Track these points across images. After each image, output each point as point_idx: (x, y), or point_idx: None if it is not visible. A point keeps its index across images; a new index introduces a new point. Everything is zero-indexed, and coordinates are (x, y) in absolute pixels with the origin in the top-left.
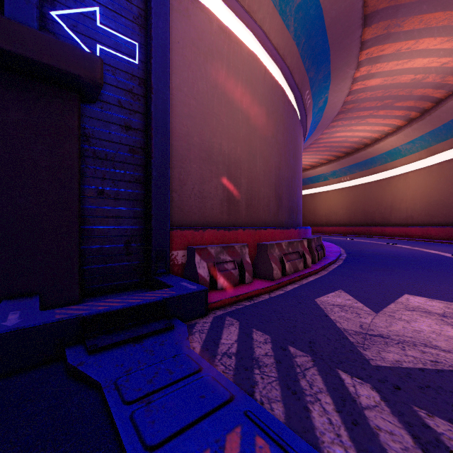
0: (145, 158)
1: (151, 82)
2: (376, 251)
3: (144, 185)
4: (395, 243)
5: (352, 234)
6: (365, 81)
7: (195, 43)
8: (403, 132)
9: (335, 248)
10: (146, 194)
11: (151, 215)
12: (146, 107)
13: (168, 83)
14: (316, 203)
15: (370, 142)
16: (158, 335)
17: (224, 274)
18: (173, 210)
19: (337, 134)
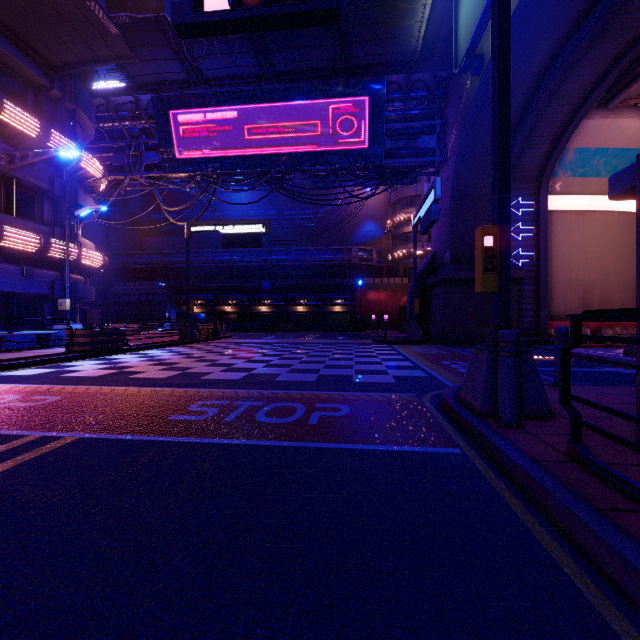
0: (537, 294)
1: (540, 267)
2: None
3: (536, 304)
4: None
5: None
6: None
7: (560, 231)
8: None
9: None
10: (537, 307)
11: (540, 315)
12: (537, 275)
13: (547, 265)
14: None
15: None
16: (548, 345)
17: None
18: (548, 312)
19: None
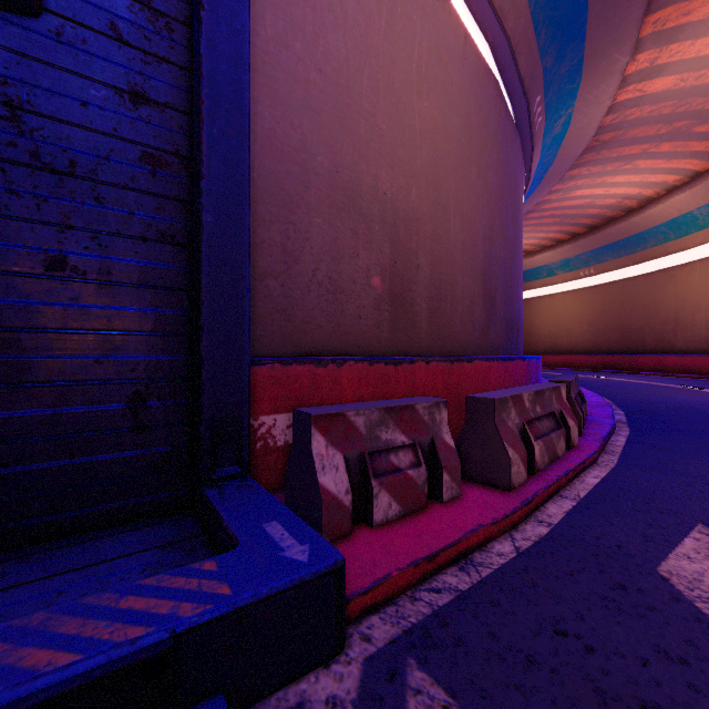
0: (187, 182)
1: None
2: (678, 403)
3: (183, 251)
4: (699, 387)
5: (599, 368)
6: (643, 83)
7: None
8: (705, 182)
9: (592, 397)
10: (189, 273)
11: (198, 326)
12: (189, 51)
13: None
14: (534, 315)
15: (637, 205)
16: None
17: (391, 484)
18: (268, 318)
19: (576, 192)
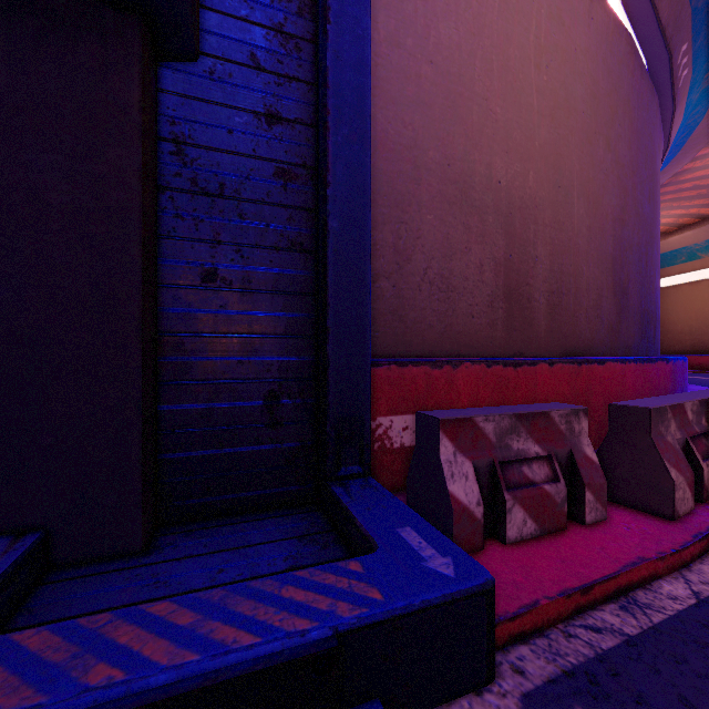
0: (313, 192)
1: None
2: None
3: (310, 257)
4: None
5: None
6: None
7: None
8: None
9: None
10: (315, 278)
11: (324, 329)
12: (315, 66)
13: None
14: (667, 308)
15: None
16: None
17: (525, 499)
18: (380, 319)
19: None
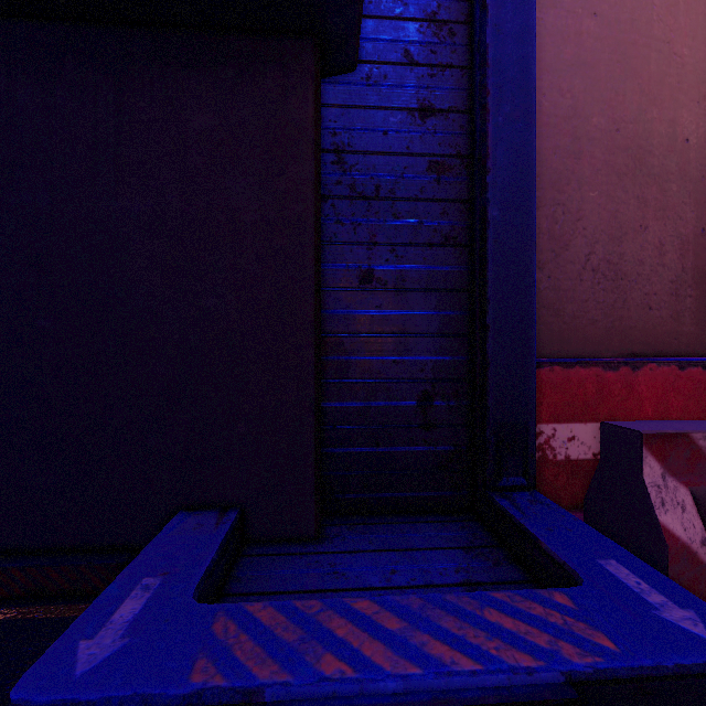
0: (467, 181)
1: None
2: None
3: (464, 251)
4: None
5: None
6: None
7: None
8: None
9: None
10: (469, 273)
11: (483, 327)
12: (469, 48)
13: None
14: None
15: None
16: None
17: None
18: None
19: None
